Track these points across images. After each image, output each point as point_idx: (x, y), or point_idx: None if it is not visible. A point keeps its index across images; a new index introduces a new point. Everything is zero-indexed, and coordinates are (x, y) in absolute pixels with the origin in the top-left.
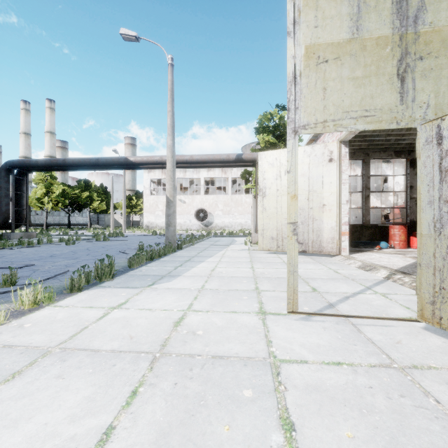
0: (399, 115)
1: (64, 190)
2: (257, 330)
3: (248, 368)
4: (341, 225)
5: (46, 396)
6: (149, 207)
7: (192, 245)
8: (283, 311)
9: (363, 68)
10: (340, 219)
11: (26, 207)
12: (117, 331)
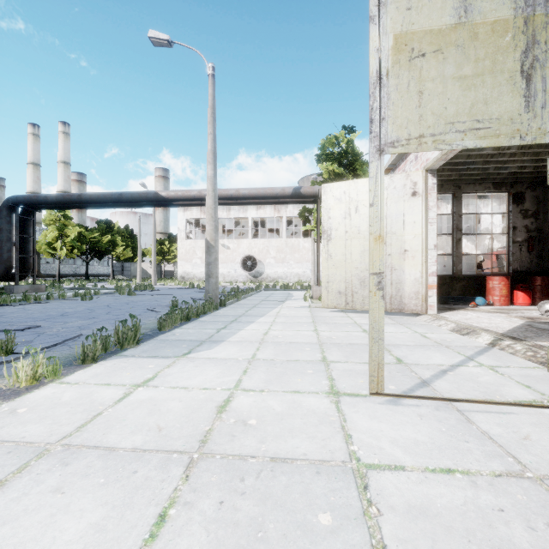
0: (523, 126)
1: (81, 233)
2: (330, 418)
3: (323, 478)
4: (427, 275)
5: (36, 522)
6: (185, 254)
7: (238, 301)
8: (362, 390)
9: (474, 64)
10: (426, 268)
11: (34, 254)
12: (141, 419)
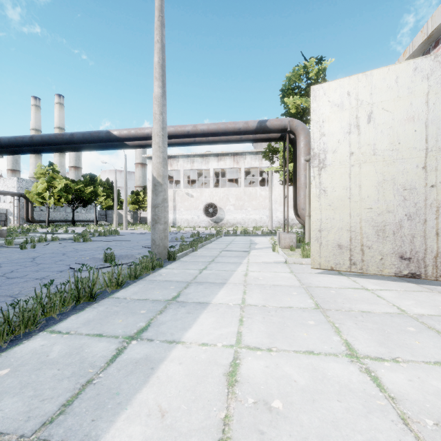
0: None
1: (68, 185)
2: None
3: None
4: None
5: None
6: None
7: (194, 250)
8: None
9: None
10: None
11: None
12: None
